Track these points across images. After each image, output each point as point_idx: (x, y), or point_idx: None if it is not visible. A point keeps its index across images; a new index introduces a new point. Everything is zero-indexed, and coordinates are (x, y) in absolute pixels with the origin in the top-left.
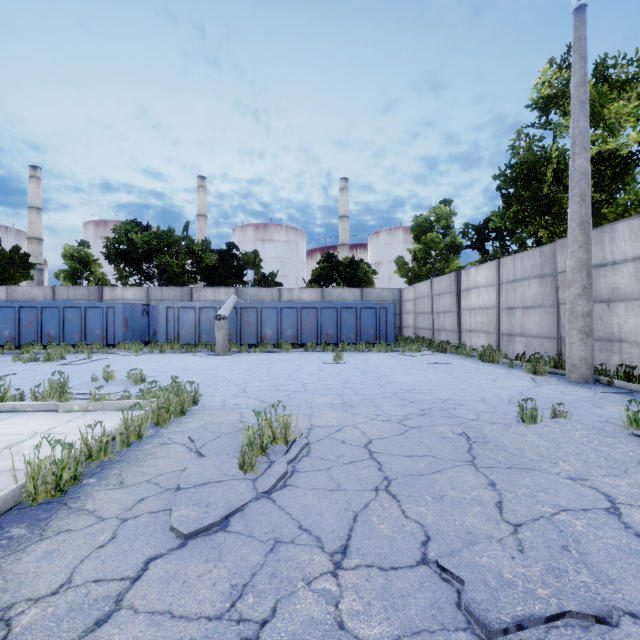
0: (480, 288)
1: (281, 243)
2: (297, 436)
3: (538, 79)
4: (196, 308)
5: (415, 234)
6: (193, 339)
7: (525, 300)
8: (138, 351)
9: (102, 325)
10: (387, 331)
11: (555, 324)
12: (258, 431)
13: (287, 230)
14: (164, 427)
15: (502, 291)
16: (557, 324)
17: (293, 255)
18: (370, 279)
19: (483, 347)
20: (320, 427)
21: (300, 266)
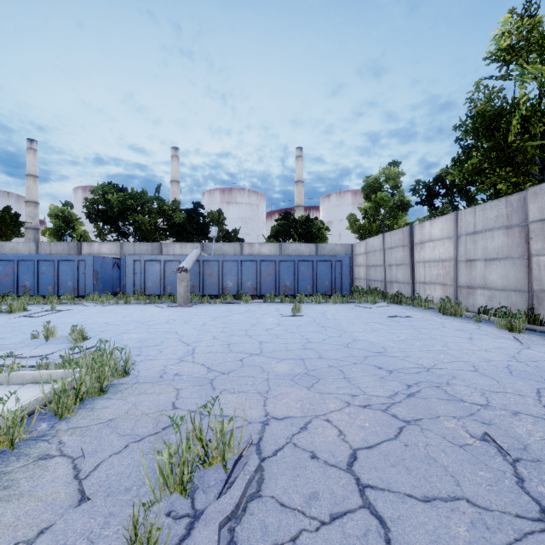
0: (435, 241)
1: (244, 205)
2: (243, 448)
3: (498, 30)
4: (161, 261)
5: (366, 193)
6: (158, 290)
7: (488, 252)
8: (104, 302)
9: (74, 277)
10: (342, 283)
11: (525, 276)
12: (179, 449)
13: (249, 193)
14: (66, 418)
15: (460, 243)
16: (528, 276)
17: (254, 215)
18: (324, 235)
19: (443, 299)
20: (278, 420)
21: (261, 225)
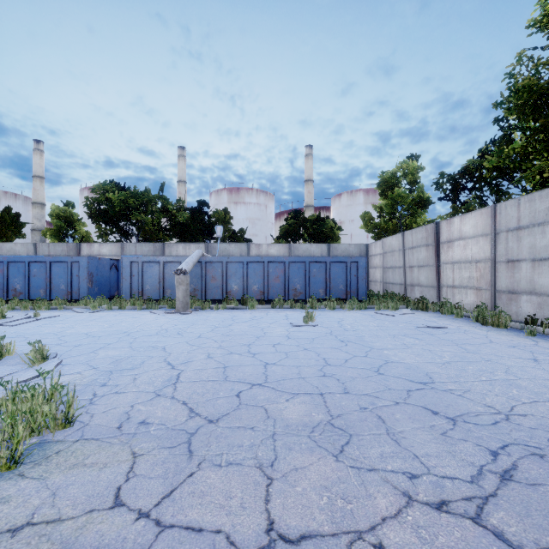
0: (467, 239)
1: (252, 205)
2: None
3: None
4: (160, 262)
5: (381, 189)
6: (157, 294)
7: (536, 251)
8: (96, 307)
9: (67, 280)
10: (358, 286)
11: None
12: None
13: (257, 193)
14: None
15: (499, 241)
16: None
17: (263, 216)
18: (336, 235)
19: (480, 307)
20: (291, 546)
21: (269, 226)
